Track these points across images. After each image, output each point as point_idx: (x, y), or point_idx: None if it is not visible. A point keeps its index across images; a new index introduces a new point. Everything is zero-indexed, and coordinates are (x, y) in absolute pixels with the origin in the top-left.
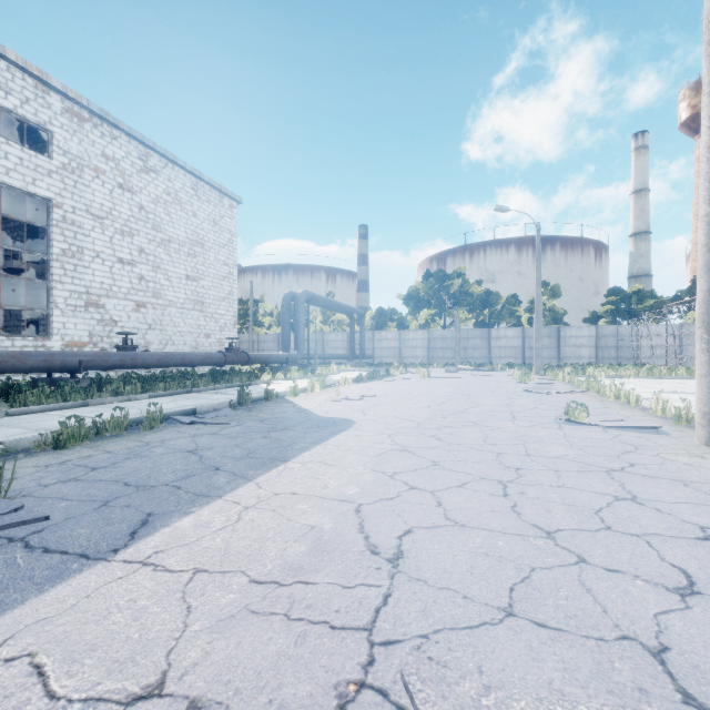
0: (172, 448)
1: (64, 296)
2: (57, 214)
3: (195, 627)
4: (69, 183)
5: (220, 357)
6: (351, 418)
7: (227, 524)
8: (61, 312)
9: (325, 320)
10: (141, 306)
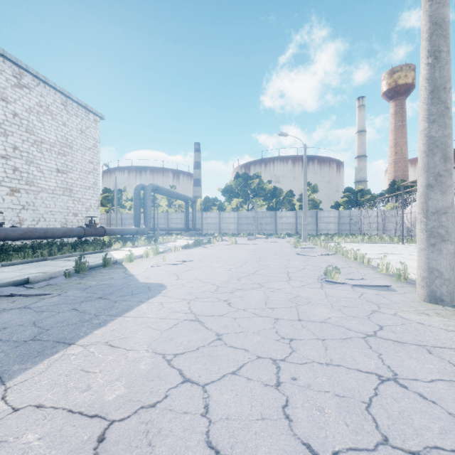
0: None
1: None
2: None
3: None
4: None
5: (80, 231)
6: (164, 283)
7: None
8: None
9: (169, 204)
10: (15, 191)
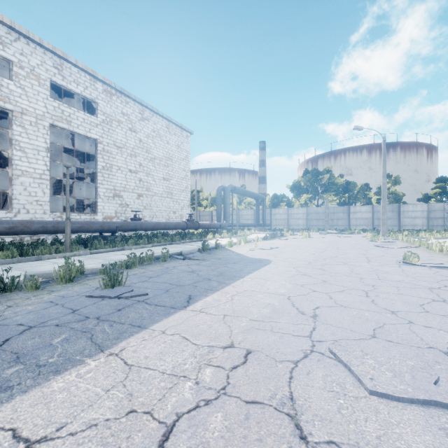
0: (181, 270)
1: (103, 191)
2: (100, 147)
3: (235, 331)
4: (105, 130)
5: (184, 225)
6: (268, 259)
7: (228, 300)
8: (102, 200)
9: (240, 202)
10: (140, 196)
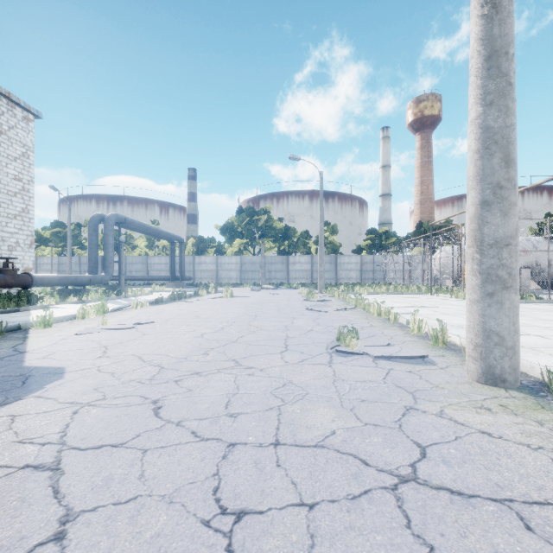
0: None
1: None
2: None
3: None
4: None
5: None
6: (67, 367)
7: None
8: None
9: (150, 245)
10: None
